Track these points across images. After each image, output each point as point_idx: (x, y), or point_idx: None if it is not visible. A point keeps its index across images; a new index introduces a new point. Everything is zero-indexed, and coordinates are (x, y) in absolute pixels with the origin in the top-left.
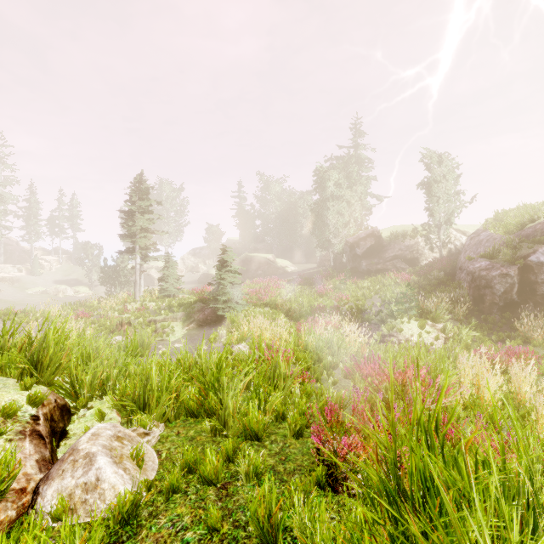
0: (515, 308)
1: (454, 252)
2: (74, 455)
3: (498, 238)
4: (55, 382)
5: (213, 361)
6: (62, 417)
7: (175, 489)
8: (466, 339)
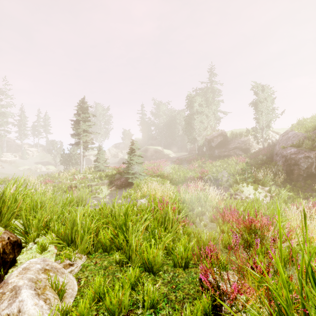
0: (313, 177)
1: (271, 145)
2: (3, 288)
3: (300, 135)
4: (11, 224)
5: (123, 210)
6: (13, 250)
7: None
8: (284, 197)
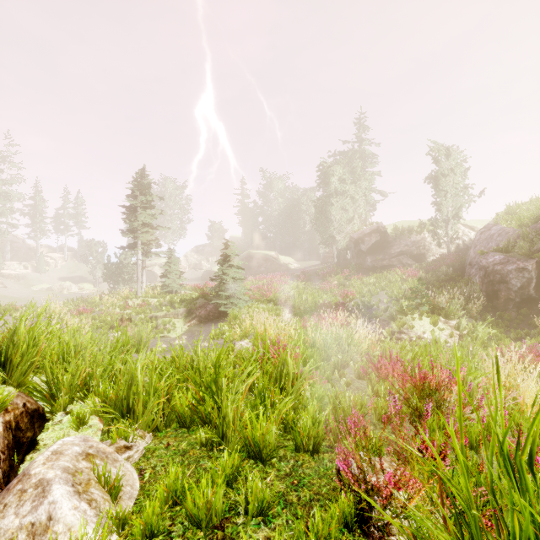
0: (532, 304)
1: (462, 248)
2: (23, 482)
3: (511, 232)
4: (27, 382)
5: (212, 359)
6: (32, 425)
7: (154, 530)
8: (482, 337)
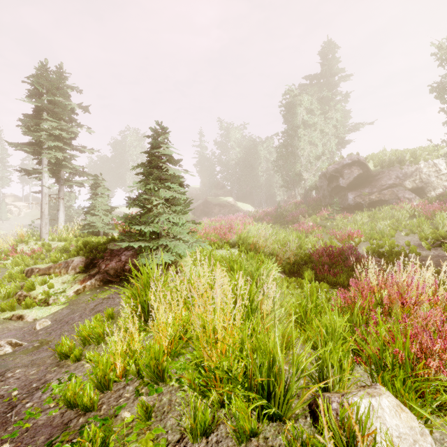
0: None
1: None
2: None
3: None
4: None
5: None
6: None
7: None
8: None
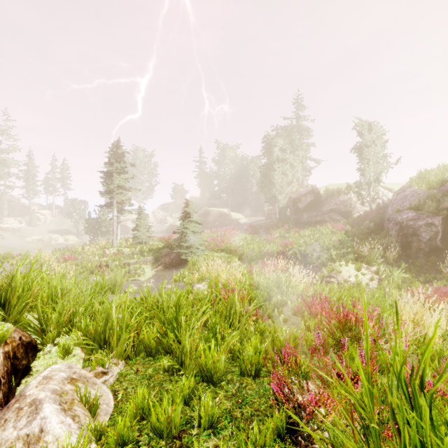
0: (439, 253)
1: (382, 206)
2: (20, 402)
3: (422, 193)
4: (23, 319)
5: (173, 300)
6: (26, 354)
7: (125, 439)
8: (397, 280)
